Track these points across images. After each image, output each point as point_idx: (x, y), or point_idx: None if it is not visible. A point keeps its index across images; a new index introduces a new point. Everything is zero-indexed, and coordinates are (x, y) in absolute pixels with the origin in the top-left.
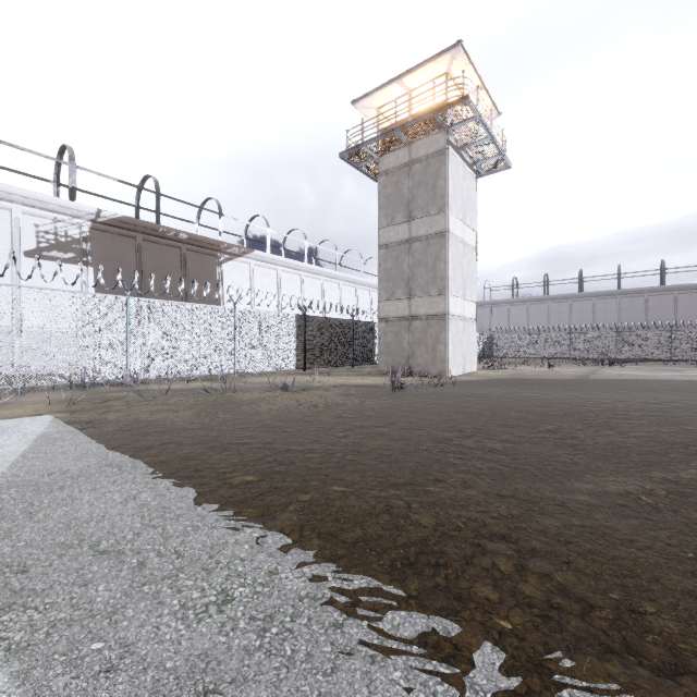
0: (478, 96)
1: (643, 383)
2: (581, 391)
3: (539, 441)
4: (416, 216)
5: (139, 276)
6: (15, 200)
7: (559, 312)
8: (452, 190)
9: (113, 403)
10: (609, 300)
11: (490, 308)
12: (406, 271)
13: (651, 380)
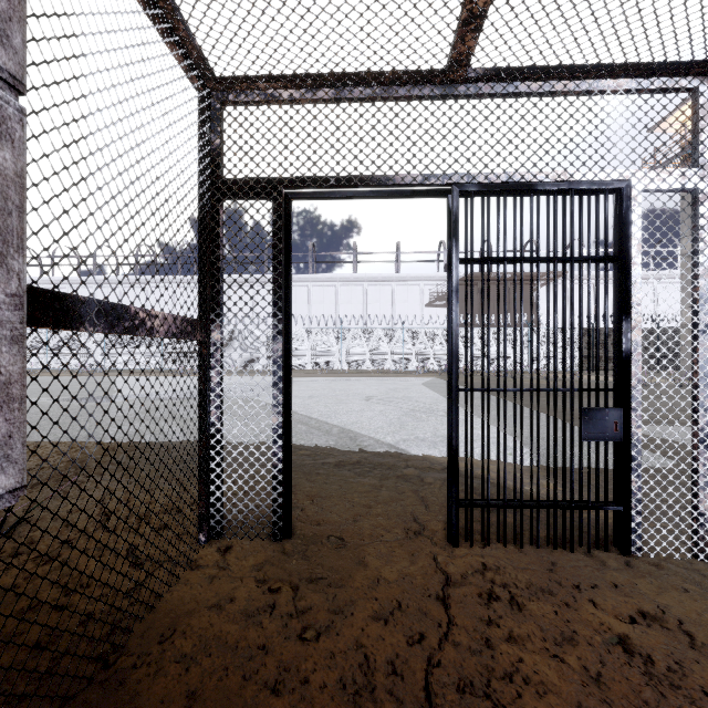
0: None
1: None
2: None
3: None
4: None
5: (479, 308)
6: (421, 280)
7: None
8: None
9: None
10: None
11: None
12: None
13: None
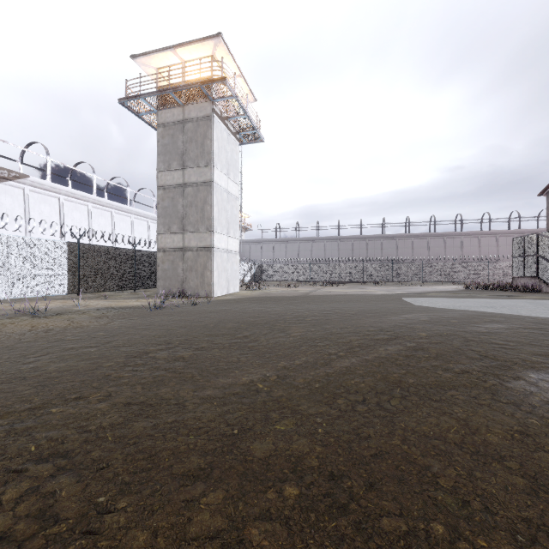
0: (235, 80)
1: (336, 297)
2: (295, 304)
3: (229, 346)
4: (189, 165)
5: None
6: None
7: (305, 249)
8: (217, 149)
9: None
10: (333, 242)
11: (261, 245)
12: (181, 210)
13: (342, 295)
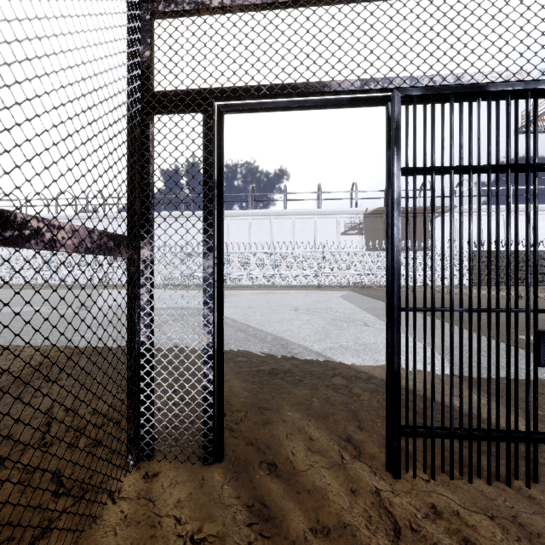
0: None
1: None
2: None
3: None
4: None
5: (384, 236)
6: (338, 214)
7: None
8: None
9: (365, 290)
10: None
11: None
12: None
13: None
